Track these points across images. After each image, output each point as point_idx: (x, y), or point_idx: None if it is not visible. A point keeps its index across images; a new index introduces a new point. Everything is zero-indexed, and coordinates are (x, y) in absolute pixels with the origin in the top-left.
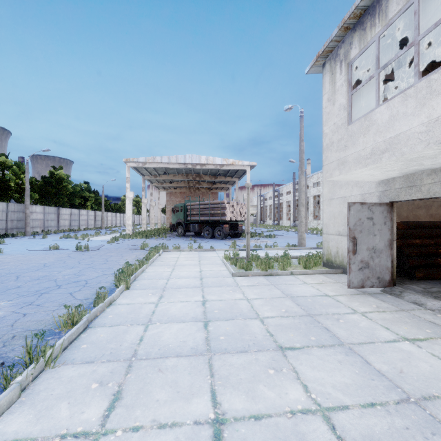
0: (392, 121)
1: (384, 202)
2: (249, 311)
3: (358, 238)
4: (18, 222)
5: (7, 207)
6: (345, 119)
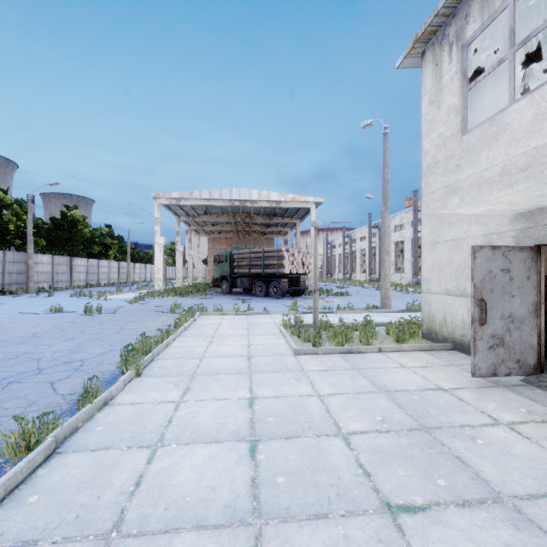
0: (539, 122)
1: (526, 246)
2: (323, 420)
3: (488, 301)
4: (18, 276)
5: (4, 256)
6: (457, 127)
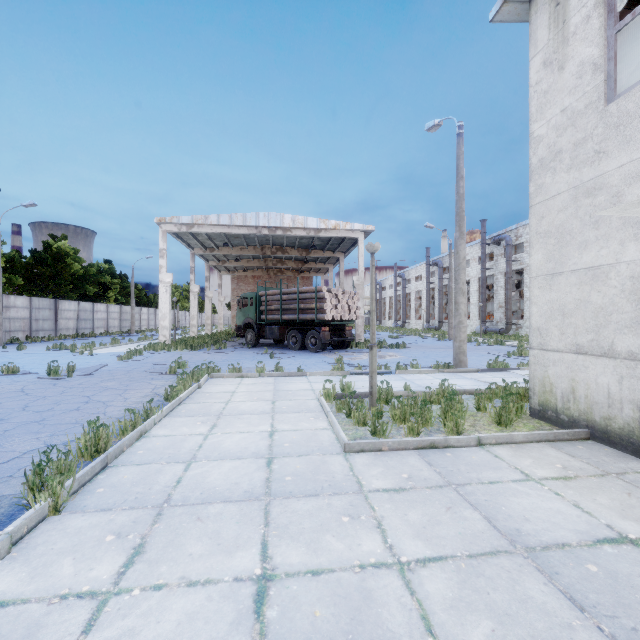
0: None
1: None
2: None
3: None
4: None
5: None
6: (598, 91)
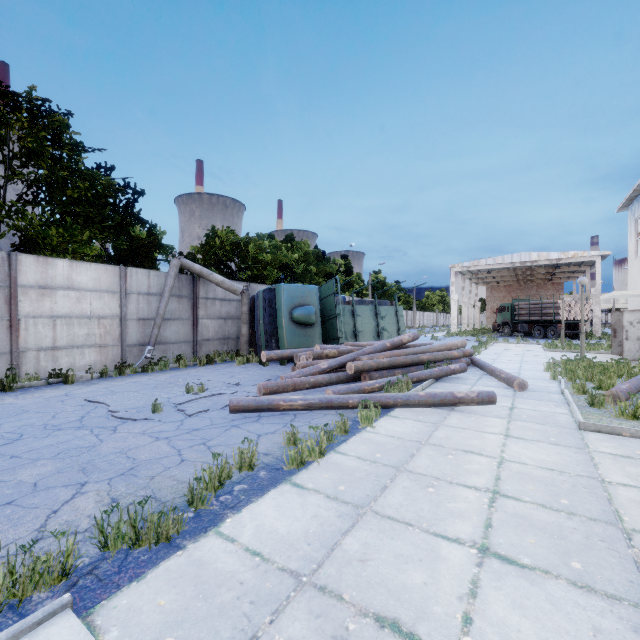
0: None
1: None
2: (542, 355)
3: (617, 330)
4: None
5: None
6: (634, 255)
